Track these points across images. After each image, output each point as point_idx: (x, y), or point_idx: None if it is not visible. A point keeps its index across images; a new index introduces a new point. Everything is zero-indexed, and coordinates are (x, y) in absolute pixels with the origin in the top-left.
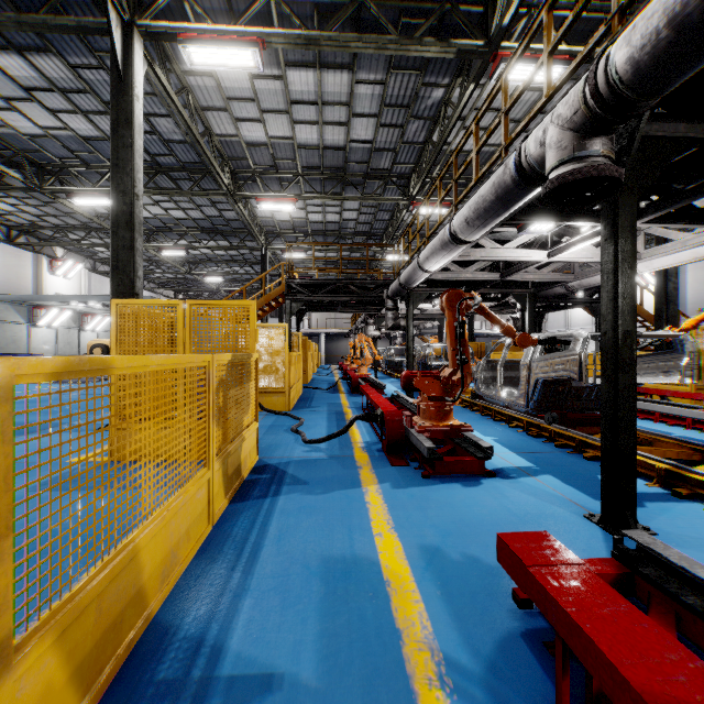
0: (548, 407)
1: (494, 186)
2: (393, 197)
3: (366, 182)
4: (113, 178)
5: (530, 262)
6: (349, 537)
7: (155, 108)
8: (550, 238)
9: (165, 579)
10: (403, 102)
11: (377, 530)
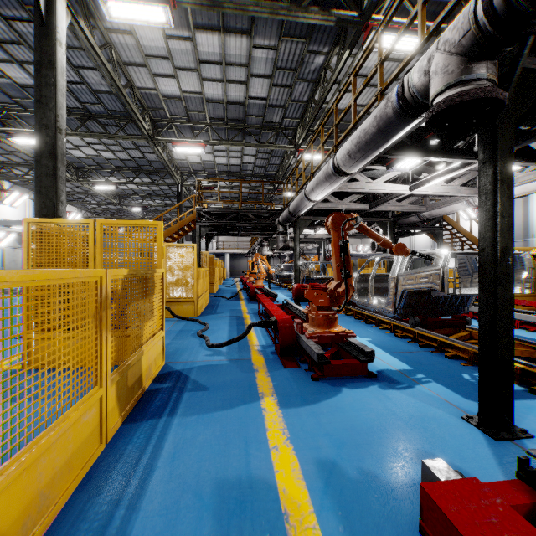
0: (411, 313)
1: (376, 119)
2: (283, 145)
3: (262, 132)
4: (37, 113)
5: (394, 195)
6: (245, 452)
7: (83, 61)
8: (411, 175)
9: (29, 530)
10: (291, 66)
11: (273, 442)
